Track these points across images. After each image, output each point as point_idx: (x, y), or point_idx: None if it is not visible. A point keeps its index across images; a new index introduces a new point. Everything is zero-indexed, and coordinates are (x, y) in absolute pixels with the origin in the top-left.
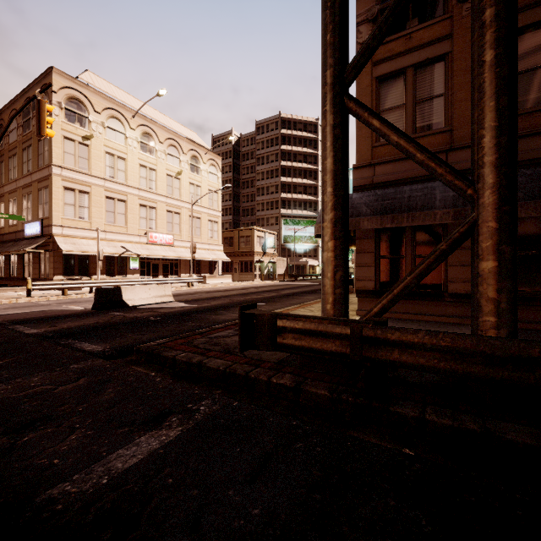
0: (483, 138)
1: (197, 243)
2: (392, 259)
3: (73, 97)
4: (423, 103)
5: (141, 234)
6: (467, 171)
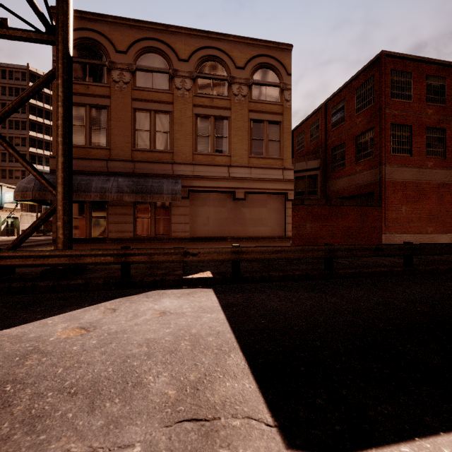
0: (57, 172)
1: None
2: (78, 219)
3: None
4: (95, 129)
5: None
6: (117, 173)
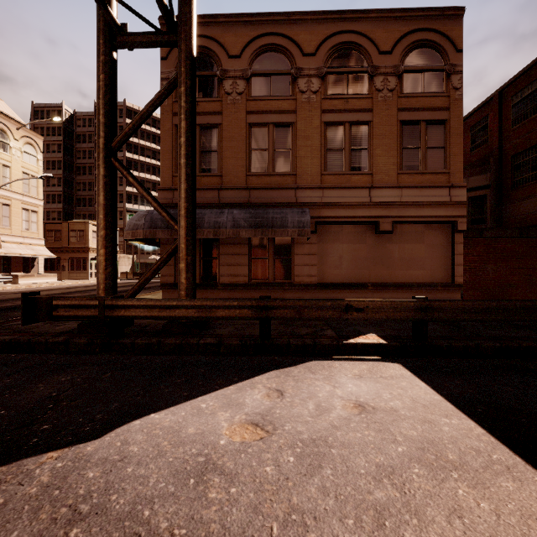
0: (179, 201)
1: (4, 235)
2: None
3: None
4: (205, 153)
5: None
6: (230, 204)
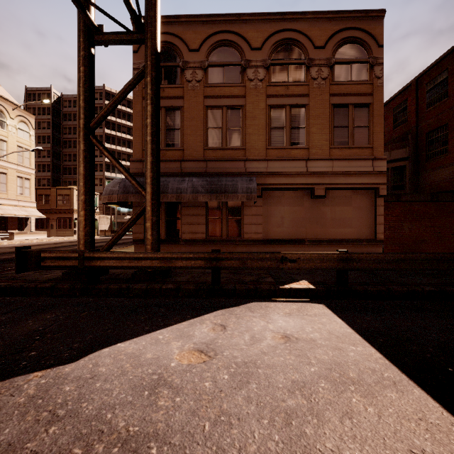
0: (146, 172)
1: (2, 198)
2: None
3: None
4: (170, 131)
5: None
6: (190, 173)
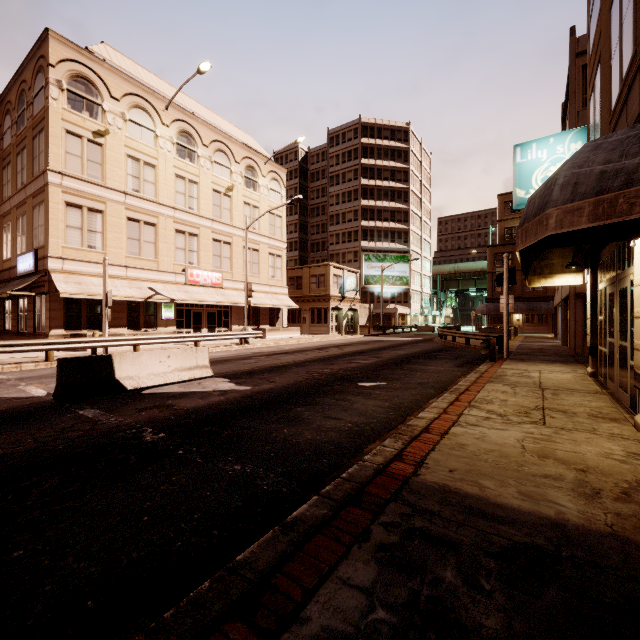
0: None
1: (254, 283)
2: None
3: (79, 75)
4: None
5: (177, 271)
6: None
